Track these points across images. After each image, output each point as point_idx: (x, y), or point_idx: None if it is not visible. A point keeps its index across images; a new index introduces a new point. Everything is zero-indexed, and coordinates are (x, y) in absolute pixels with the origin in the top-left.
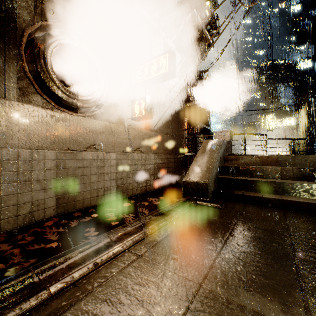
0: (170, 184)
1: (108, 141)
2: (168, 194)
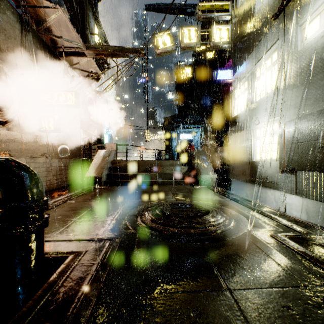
0: (69, 183)
1: (18, 148)
2: (70, 189)
